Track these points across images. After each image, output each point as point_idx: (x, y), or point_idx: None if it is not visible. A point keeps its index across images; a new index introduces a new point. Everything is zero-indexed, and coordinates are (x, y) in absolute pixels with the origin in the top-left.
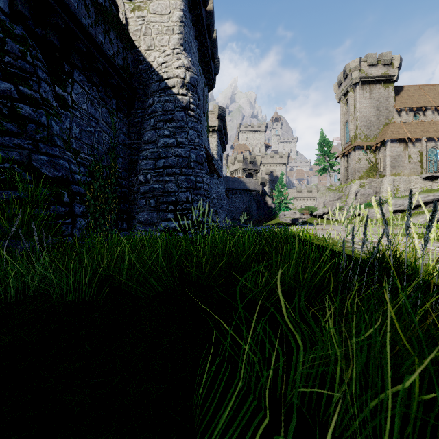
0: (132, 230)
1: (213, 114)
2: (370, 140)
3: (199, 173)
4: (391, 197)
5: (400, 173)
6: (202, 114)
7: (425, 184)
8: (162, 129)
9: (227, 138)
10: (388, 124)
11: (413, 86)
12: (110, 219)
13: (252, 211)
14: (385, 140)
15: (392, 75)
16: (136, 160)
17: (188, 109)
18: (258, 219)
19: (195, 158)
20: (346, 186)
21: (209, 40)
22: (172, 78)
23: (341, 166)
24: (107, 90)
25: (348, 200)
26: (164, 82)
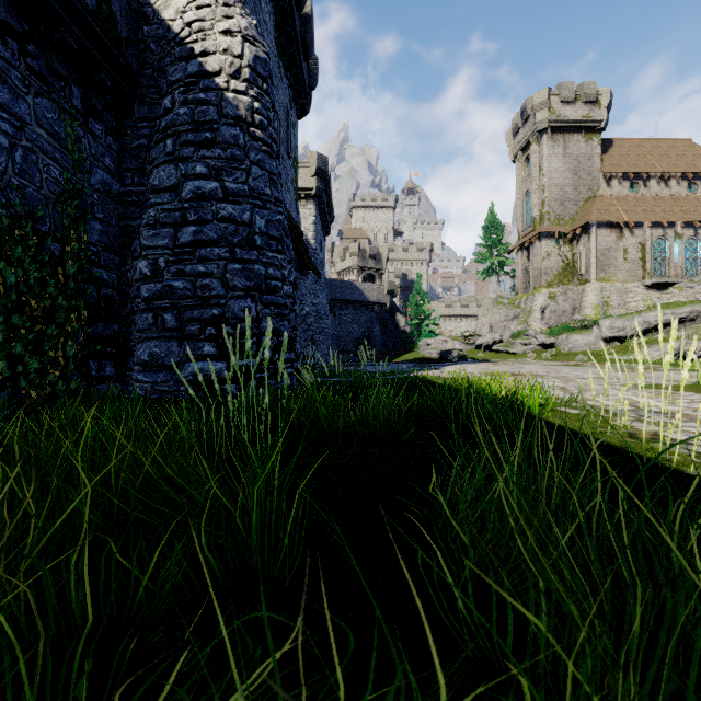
0: (126, 380)
1: (308, 168)
2: (564, 223)
3: (273, 260)
4: (598, 317)
5: (612, 278)
6: (285, 153)
7: (650, 295)
8: (192, 161)
9: (332, 212)
10: (592, 198)
11: (627, 141)
12: (63, 356)
13: (374, 338)
14: (588, 223)
15: (597, 119)
16: (137, 230)
17: (249, 123)
18: (385, 352)
19: (265, 227)
20: (527, 297)
21: (298, 16)
22: (214, 54)
23: (518, 265)
24: (52, 58)
25: (531, 321)
26: (197, 62)
